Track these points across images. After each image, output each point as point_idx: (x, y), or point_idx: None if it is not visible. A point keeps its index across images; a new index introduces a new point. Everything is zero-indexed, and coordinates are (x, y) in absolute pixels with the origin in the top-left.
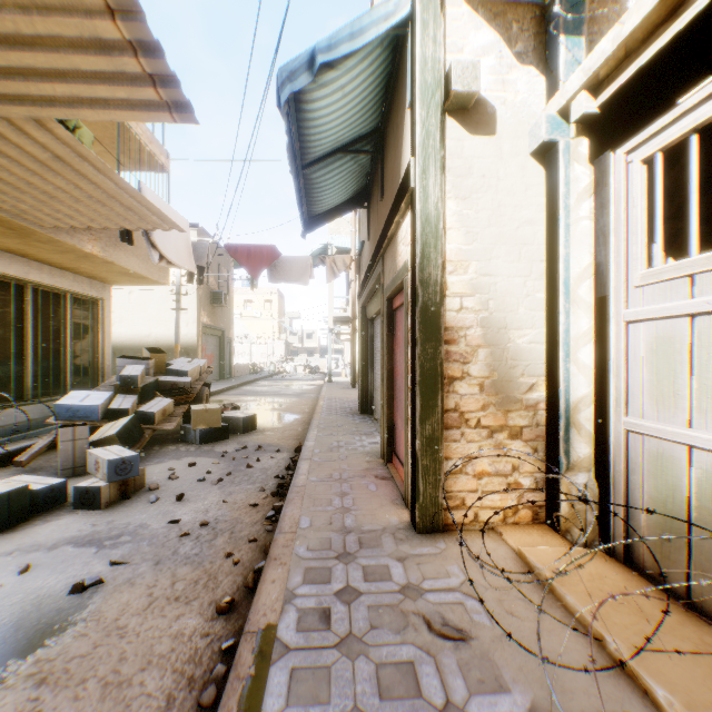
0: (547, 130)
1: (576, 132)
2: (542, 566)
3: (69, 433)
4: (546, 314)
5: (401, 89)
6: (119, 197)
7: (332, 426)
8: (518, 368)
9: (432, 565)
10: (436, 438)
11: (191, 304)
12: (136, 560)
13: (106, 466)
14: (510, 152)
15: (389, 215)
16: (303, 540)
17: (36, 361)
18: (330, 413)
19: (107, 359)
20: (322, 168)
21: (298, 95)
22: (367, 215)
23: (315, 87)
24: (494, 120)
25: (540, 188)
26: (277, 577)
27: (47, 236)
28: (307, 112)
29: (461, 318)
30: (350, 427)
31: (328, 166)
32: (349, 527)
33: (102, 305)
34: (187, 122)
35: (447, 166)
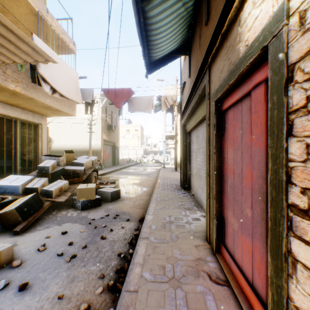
0: None
1: None
2: None
3: None
4: None
5: None
6: None
7: (165, 200)
8: None
9: None
10: None
11: (98, 130)
12: None
13: None
14: None
15: None
16: None
17: None
18: (164, 188)
19: None
20: (157, 6)
21: None
22: (189, 59)
23: None
24: None
25: None
26: None
27: None
28: None
29: None
30: (177, 201)
31: (162, 4)
32: None
33: (41, 127)
34: None
35: None
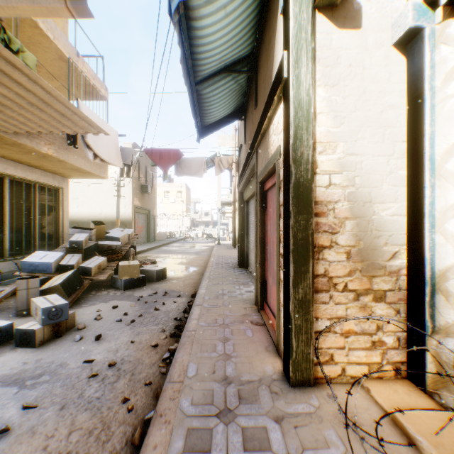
0: (413, 18)
1: (443, 16)
2: (424, 440)
3: (24, 284)
4: (408, 189)
5: (272, 8)
6: (52, 104)
7: (218, 277)
8: (382, 238)
9: (309, 429)
10: (308, 301)
11: (128, 193)
12: (46, 402)
13: (41, 313)
14: (374, 44)
15: (263, 113)
16: (188, 391)
17: (12, 230)
18: (218, 267)
19: (65, 229)
20: (210, 85)
21: (188, 11)
22: (244, 125)
23: (201, 3)
24: (359, 16)
25: (401, 76)
26: (159, 441)
27: (11, 140)
28: (196, 30)
29: (329, 193)
30: (232, 278)
31: (215, 84)
32: (230, 377)
33: (62, 192)
34: (83, 17)
35: (317, 57)
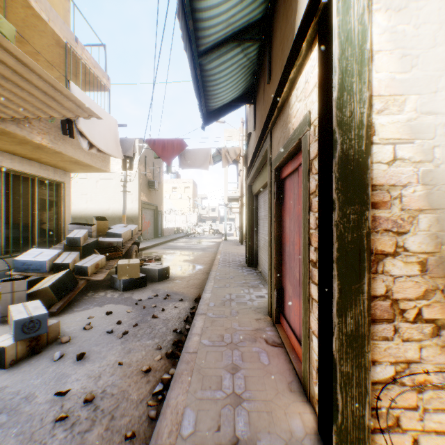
0: None
1: None
2: None
3: (8, 286)
4: None
5: None
6: (28, 77)
7: (225, 278)
8: None
9: None
10: (360, 336)
11: (135, 188)
12: None
13: (14, 325)
14: None
15: (281, 79)
16: None
17: (9, 226)
18: (225, 265)
19: (67, 225)
20: (215, 59)
21: None
22: (254, 109)
23: None
24: None
25: None
26: None
27: None
28: None
29: (393, 173)
30: (240, 279)
31: (221, 57)
32: (242, 439)
33: (64, 186)
34: None
35: None
